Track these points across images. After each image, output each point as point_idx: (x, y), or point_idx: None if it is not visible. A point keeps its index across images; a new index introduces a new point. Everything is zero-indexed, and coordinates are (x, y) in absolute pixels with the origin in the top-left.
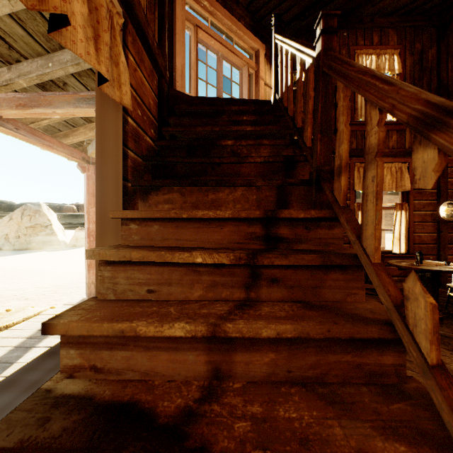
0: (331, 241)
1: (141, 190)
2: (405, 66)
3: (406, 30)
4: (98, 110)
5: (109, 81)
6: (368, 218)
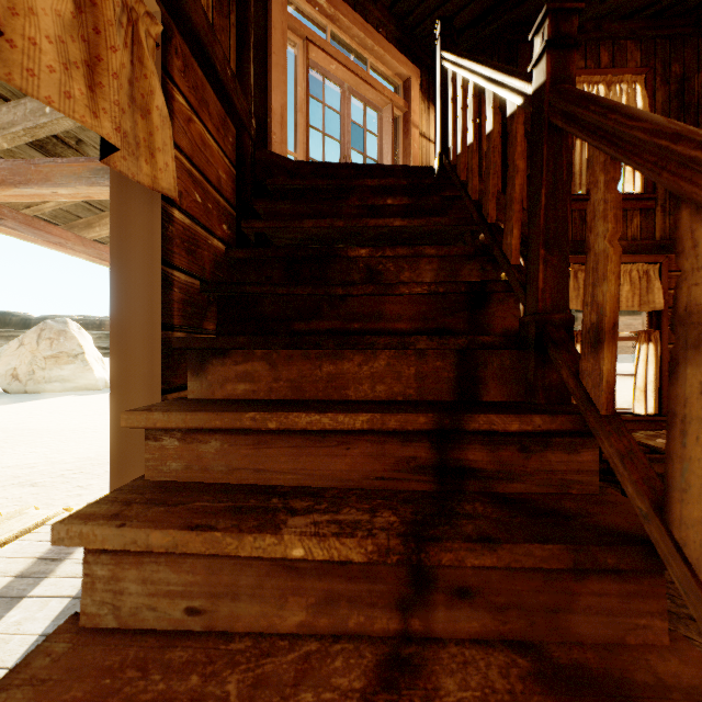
0: (574, 476)
1: (193, 356)
2: (654, 102)
3: (656, 43)
4: (116, 197)
5: (120, 149)
6: (690, 477)
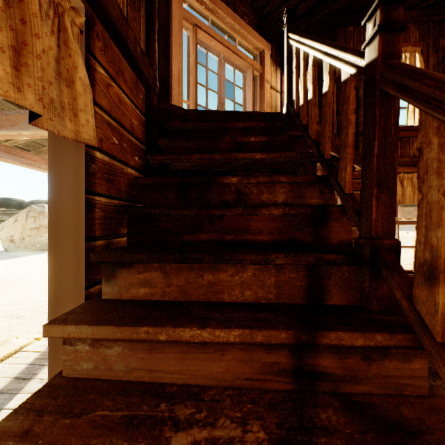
0: (408, 380)
1: (106, 266)
2: (428, 65)
3: (429, 25)
4: (52, 144)
5: (42, 115)
6: None
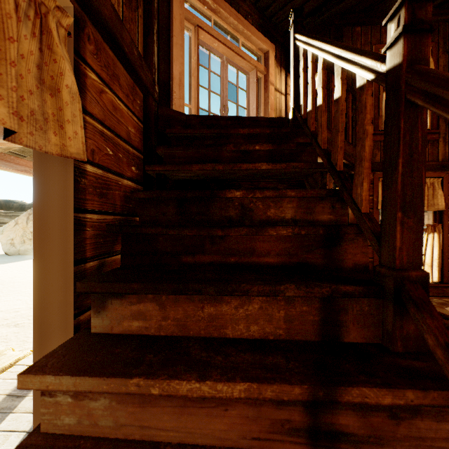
0: (443, 443)
1: (95, 296)
2: (438, 66)
3: (439, 25)
4: (37, 158)
5: (17, 131)
6: None
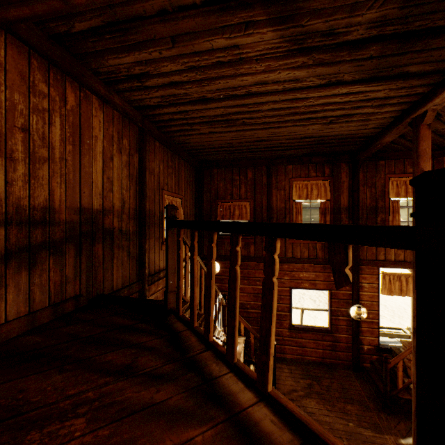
0: None
1: None
2: None
3: None
4: None
5: None
6: None
